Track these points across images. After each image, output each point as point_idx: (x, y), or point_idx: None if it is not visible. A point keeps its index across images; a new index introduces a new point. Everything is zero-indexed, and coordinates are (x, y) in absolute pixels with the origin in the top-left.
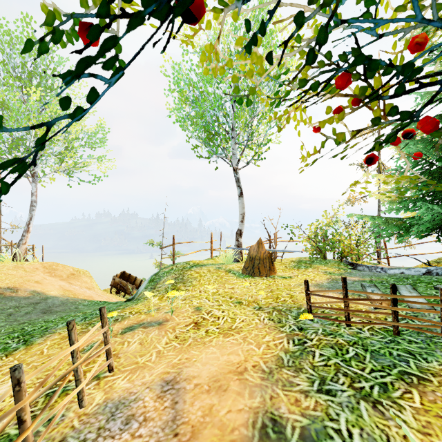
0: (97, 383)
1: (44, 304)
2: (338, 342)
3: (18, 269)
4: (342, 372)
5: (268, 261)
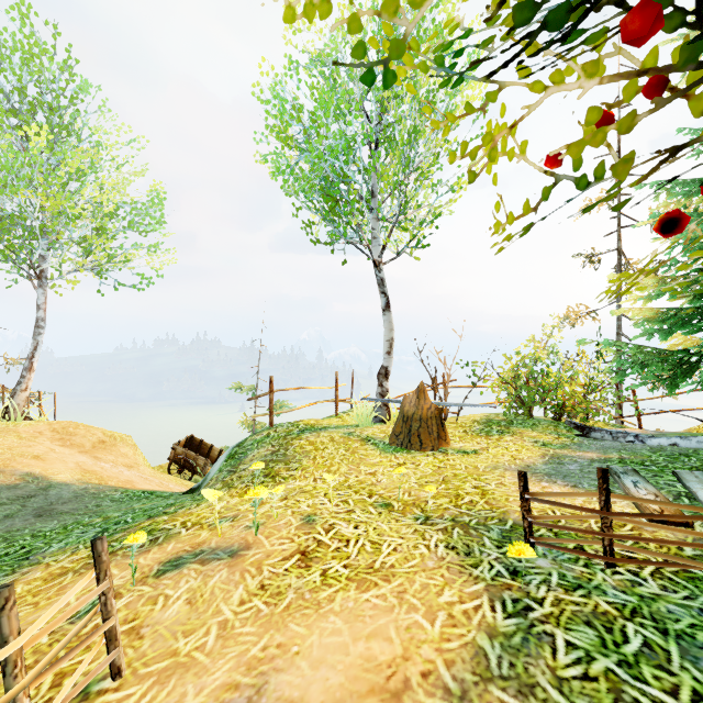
0: None
1: (42, 499)
2: (599, 608)
3: (7, 434)
4: (630, 701)
5: (435, 423)
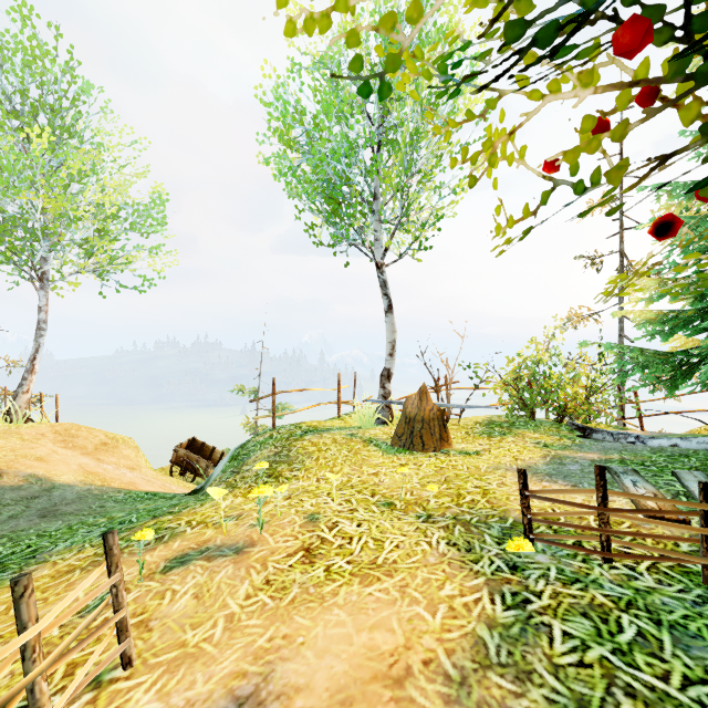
0: (91, 699)
1: (46, 500)
2: (595, 600)
3: (9, 436)
4: (622, 685)
5: (437, 424)
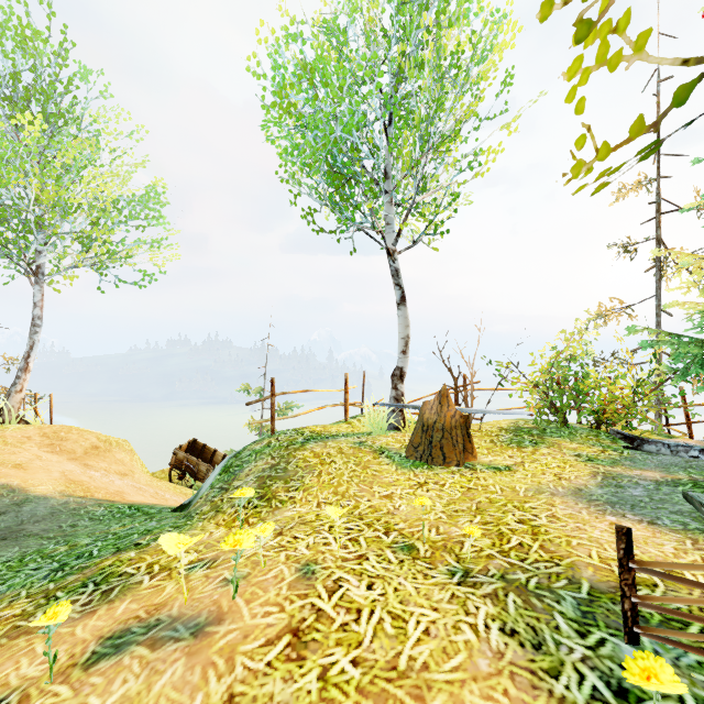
0: None
1: (12, 517)
2: None
3: None
4: None
5: (460, 433)
